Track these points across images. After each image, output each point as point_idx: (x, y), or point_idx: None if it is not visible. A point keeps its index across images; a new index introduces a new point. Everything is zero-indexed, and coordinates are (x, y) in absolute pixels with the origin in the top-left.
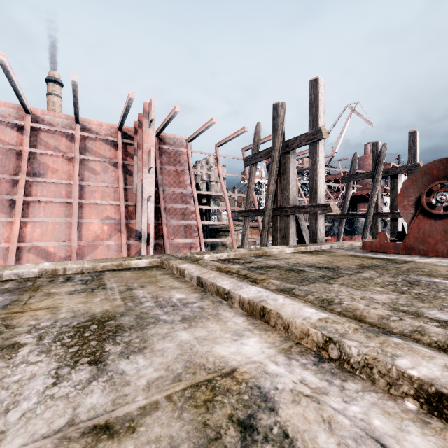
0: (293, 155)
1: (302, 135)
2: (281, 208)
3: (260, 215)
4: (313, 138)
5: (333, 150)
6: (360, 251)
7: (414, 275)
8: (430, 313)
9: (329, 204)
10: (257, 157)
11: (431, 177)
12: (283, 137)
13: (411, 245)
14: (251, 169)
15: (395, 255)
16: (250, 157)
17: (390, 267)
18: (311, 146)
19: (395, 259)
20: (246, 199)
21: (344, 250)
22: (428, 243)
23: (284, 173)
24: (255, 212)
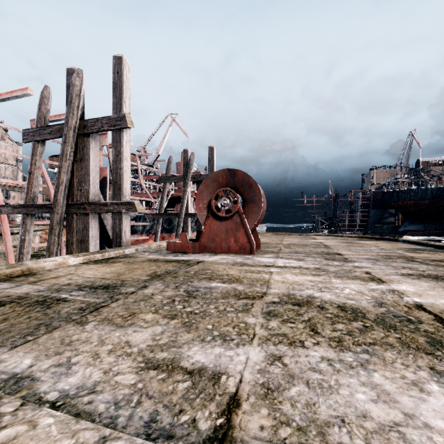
0: (95, 141)
1: (104, 117)
2: (78, 205)
3: (48, 212)
4: (117, 124)
5: (157, 152)
6: (164, 253)
7: (198, 281)
8: (190, 354)
9: (134, 203)
10: (44, 132)
11: (218, 184)
12: (83, 115)
13: (205, 244)
14: (35, 148)
15: (193, 254)
16: (32, 130)
17: (181, 271)
18: (115, 133)
19: (190, 260)
20: (27, 188)
21: (149, 253)
22: (216, 241)
23: (82, 160)
24: (41, 208)
